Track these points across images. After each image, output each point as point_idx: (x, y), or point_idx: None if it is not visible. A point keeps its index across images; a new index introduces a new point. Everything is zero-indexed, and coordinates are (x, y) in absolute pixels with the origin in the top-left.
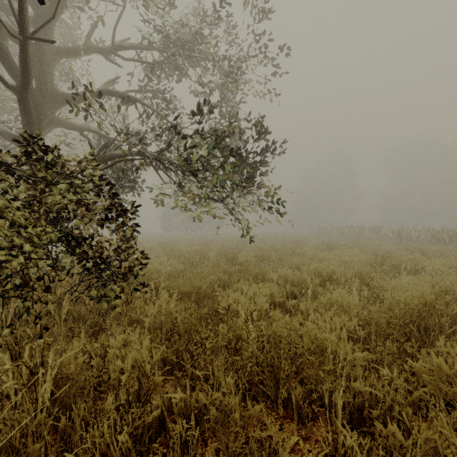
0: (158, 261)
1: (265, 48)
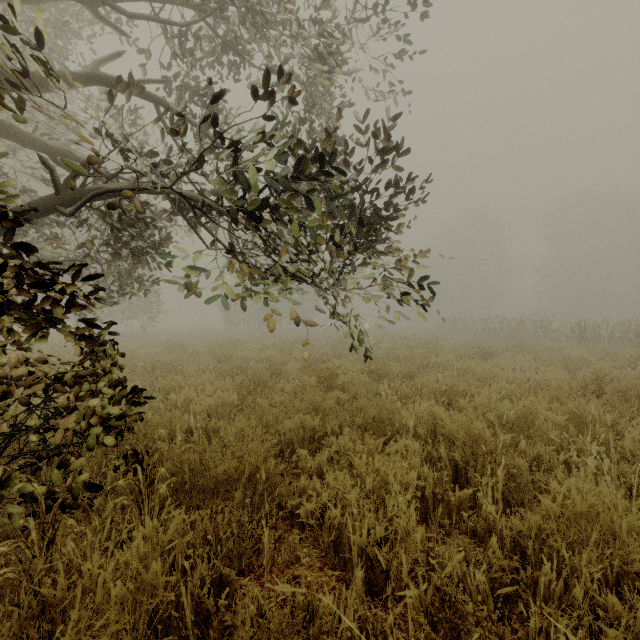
0: (198, 382)
1: (387, 2)
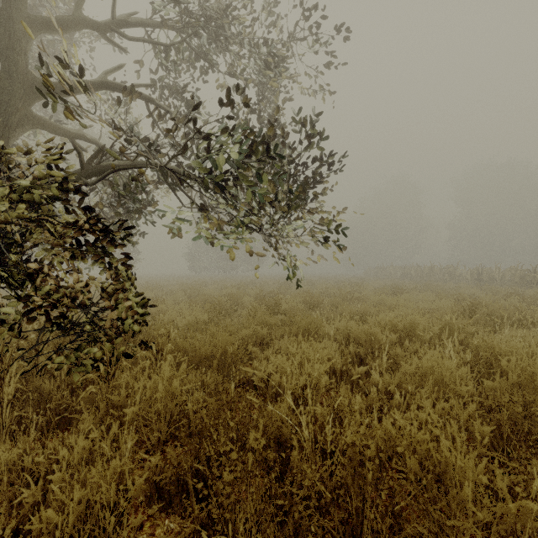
0: (176, 309)
1: (317, 27)
